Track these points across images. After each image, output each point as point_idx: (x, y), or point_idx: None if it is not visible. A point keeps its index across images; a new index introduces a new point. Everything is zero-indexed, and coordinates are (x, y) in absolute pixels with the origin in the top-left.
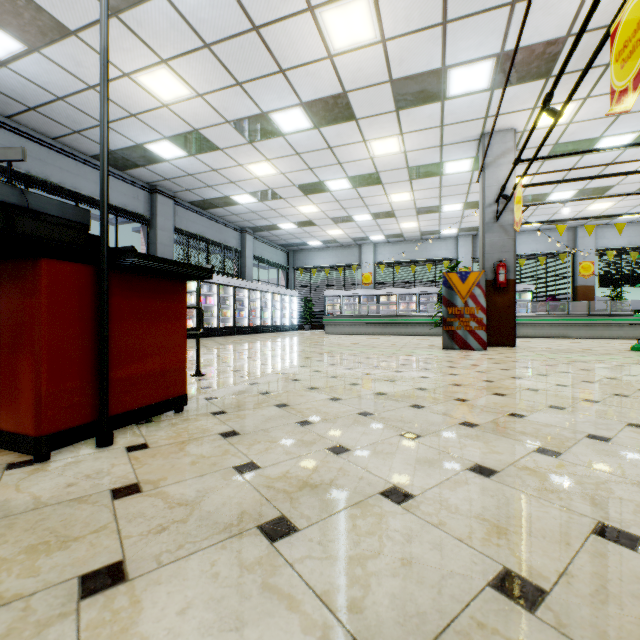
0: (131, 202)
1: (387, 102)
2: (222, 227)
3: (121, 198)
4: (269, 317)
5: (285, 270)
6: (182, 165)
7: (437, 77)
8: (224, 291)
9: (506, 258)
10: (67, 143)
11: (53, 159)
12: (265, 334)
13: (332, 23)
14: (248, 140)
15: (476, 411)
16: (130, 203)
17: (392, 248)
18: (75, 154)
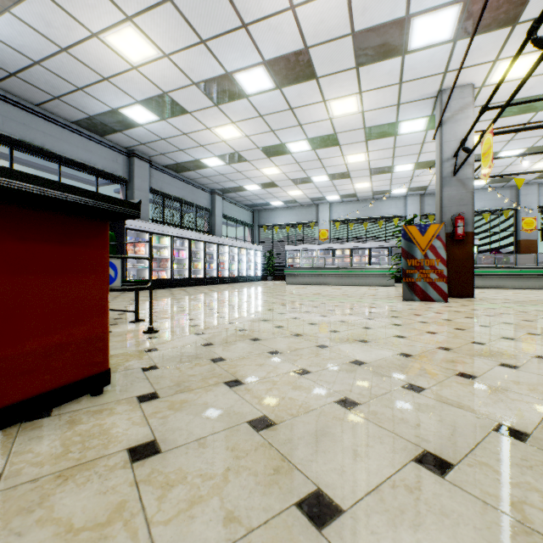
0: (110, 165)
1: (348, 58)
2: (194, 189)
3: (101, 161)
4: (236, 269)
5: (251, 227)
6: (155, 129)
7: (400, 28)
8: (195, 246)
9: (464, 211)
10: (49, 109)
11: (37, 124)
12: (232, 284)
13: None
14: (214, 102)
15: (502, 399)
16: (109, 166)
17: (346, 207)
18: (58, 120)
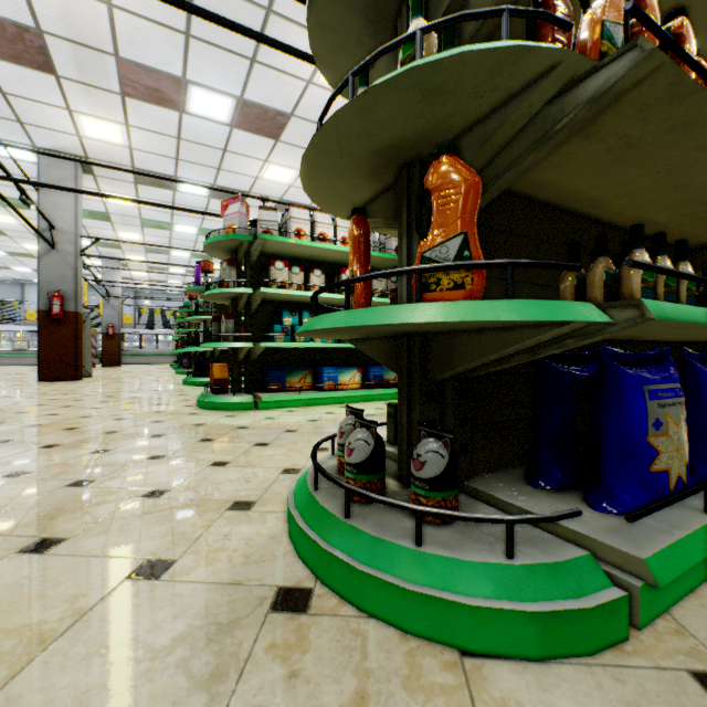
0: None
1: (32, 237)
2: None
3: None
4: None
5: None
6: None
7: None
8: None
9: (115, 322)
10: None
11: None
12: None
13: None
14: None
15: None
16: None
17: None
18: None
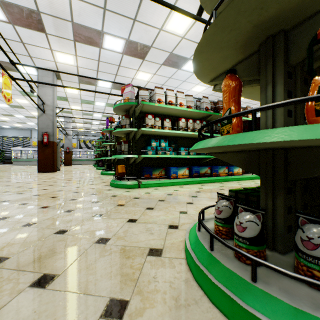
0: None
1: (35, 109)
2: None
3: None
4: None
5: None
6: None
7: None
8: None
9: (69, 146)
10: None
11: None
12: None
13: (18, 100)
14: None
15: None
16: None
17: None
18: None
